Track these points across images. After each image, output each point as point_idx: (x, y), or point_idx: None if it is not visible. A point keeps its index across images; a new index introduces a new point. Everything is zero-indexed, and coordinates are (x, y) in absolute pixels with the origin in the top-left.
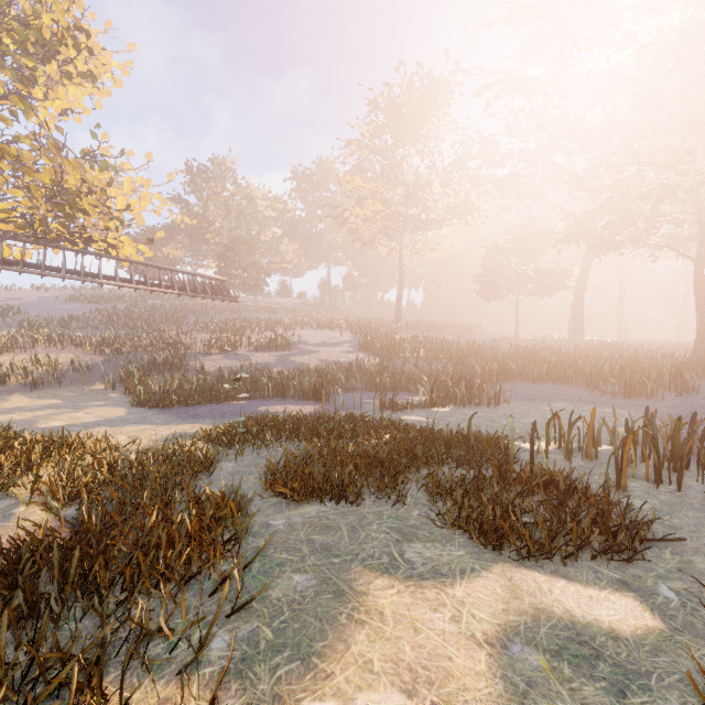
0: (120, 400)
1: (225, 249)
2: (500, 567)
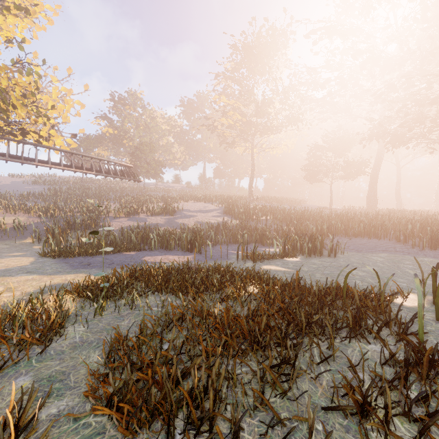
0: (38, 251)
1: (135, 149)
2: None
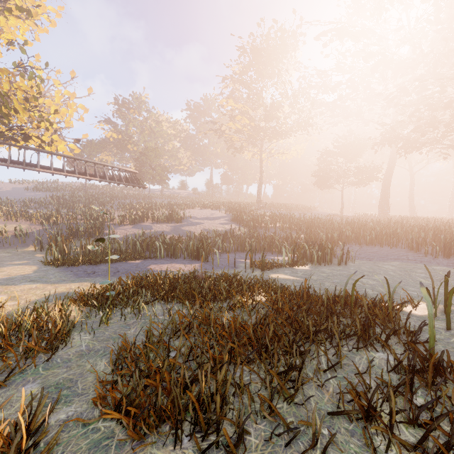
0: (41, 259)
1: (139, 154)
2: None
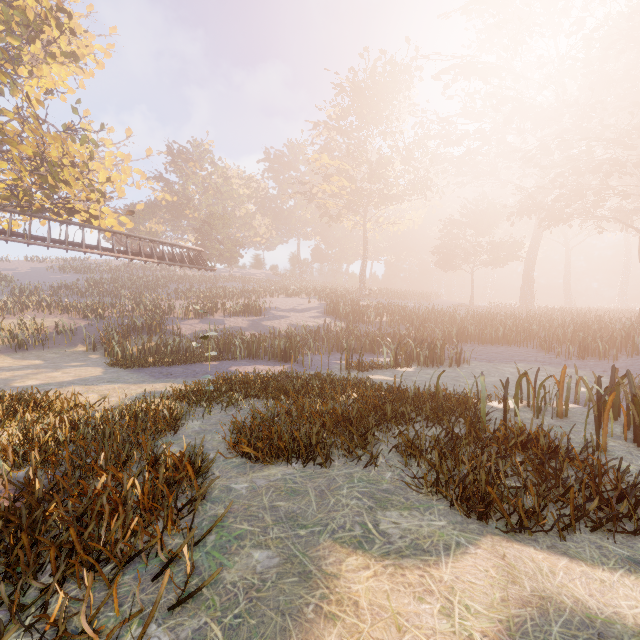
0: (99, 361)
1: (202, 223)
2: (489, 541)
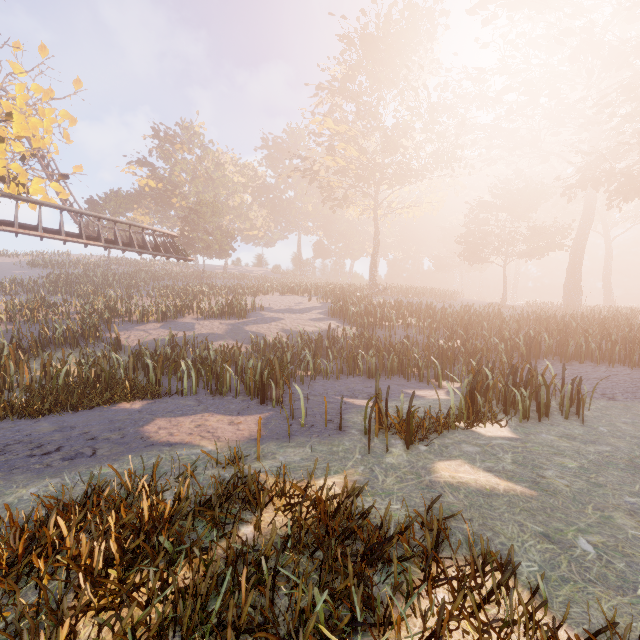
0: None
1: (188, 211)
2: None
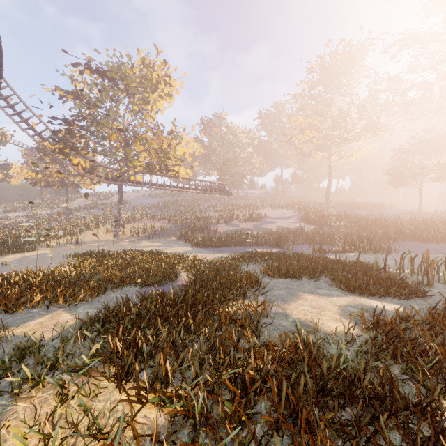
0: (185, 244)
1: (222, 165)
2: (352, 297)
